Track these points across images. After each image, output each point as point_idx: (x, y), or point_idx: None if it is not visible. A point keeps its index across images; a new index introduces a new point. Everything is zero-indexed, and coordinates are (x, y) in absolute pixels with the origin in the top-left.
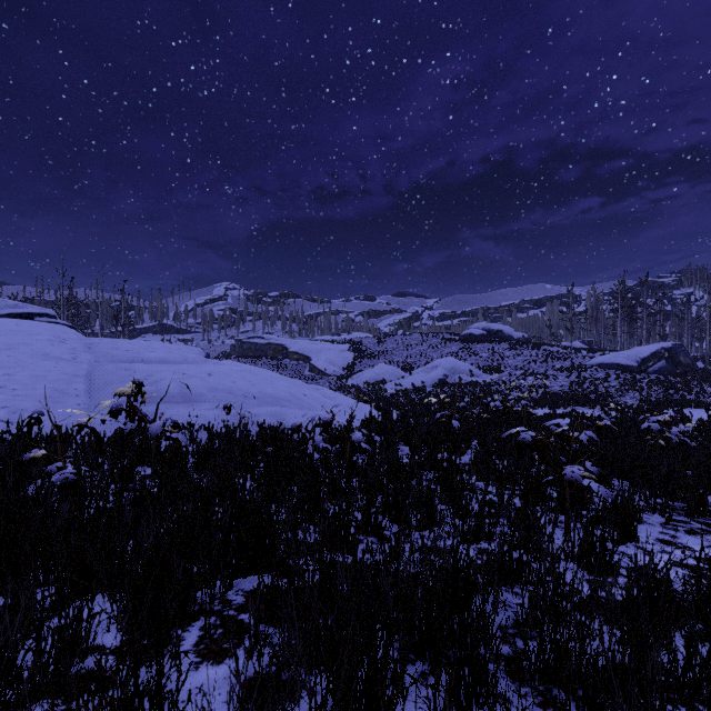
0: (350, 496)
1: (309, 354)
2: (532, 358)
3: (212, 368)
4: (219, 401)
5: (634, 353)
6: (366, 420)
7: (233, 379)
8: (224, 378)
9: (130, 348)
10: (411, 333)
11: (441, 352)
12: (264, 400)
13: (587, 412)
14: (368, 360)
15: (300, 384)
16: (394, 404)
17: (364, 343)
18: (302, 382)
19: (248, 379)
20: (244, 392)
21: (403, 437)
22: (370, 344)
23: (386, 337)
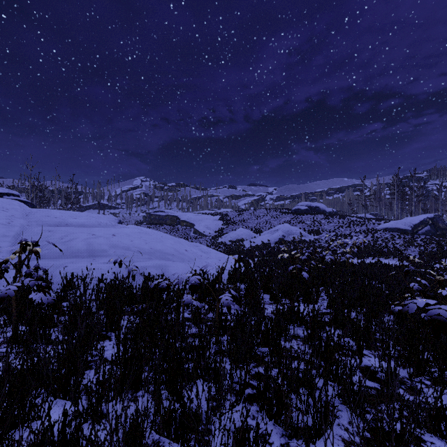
0: (218, 379)
1: (193, 222)
2: (340, 224)
3: (117, 230)
4: (117, 256)
5: (409, 221)
6: (232, 271)
7: (132, 238)
8: (125, 237)
9: (59, 215)
10: (259, 209)
11: (279, 221)
12: (154, 255)
13: (388, 262)
14: (231, 226)
15: (183, 242)
16: (251, 256)
17: (229, 215)
18: (186, 241)
19: (143, 238)
20: (139, 249)
21: (263, 285)
22: (233, 216)
23: (243, 211)
